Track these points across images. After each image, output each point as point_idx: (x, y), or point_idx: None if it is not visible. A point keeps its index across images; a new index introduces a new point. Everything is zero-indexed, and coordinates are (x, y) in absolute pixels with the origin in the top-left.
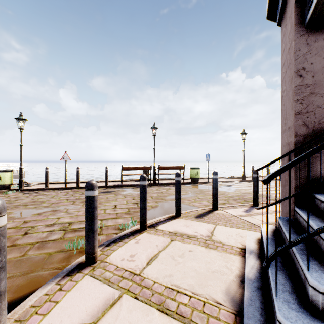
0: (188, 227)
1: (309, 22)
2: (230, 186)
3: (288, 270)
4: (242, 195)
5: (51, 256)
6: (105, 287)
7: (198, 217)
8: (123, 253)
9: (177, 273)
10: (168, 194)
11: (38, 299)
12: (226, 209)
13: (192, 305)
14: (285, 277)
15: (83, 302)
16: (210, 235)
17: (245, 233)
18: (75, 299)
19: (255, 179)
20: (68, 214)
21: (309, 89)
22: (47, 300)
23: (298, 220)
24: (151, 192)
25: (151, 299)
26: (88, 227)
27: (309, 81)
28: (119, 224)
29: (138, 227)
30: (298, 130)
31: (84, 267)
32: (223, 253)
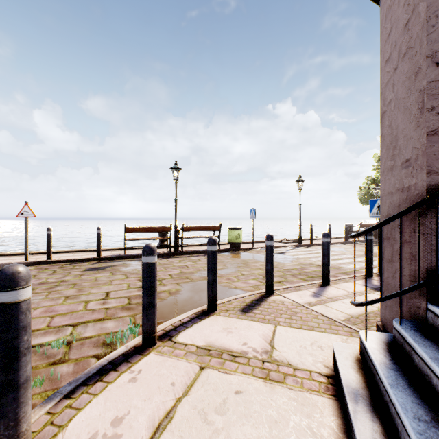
0: (230, 332)
1: None
2: (283, 254)
3: None
4: (302, 267)
5: None
6: None
7: (246, 312)
8: (98, 416)
9: None
10: (196, 269)
11: None
12: (286, 293)
13: None
14: None
15: None
16: (270, 349)
17: (325, 339)
18: None
19: (326, 245)
20: None
21: None
22: None
23: None
24: (171, 266)
25: None
26: (2, 378)
27: None
28: (107, 332)
29: (140, 339)
30: (434, 163)
31: None
32: (298, 393)
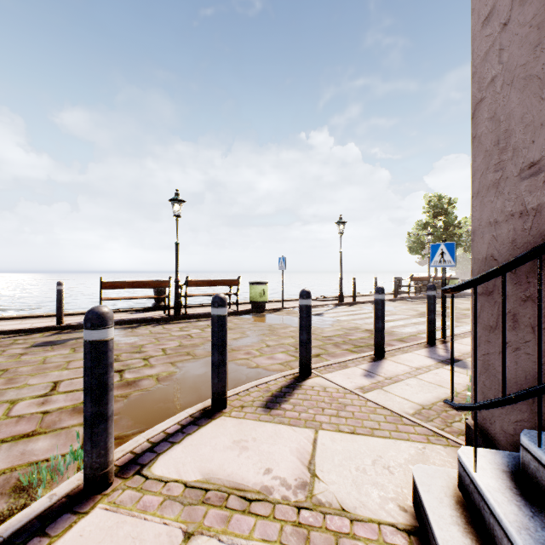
0: (245, 449)
1: None
2: (321, 315)
3: None
4: (346, 332)
5: None
6: None
7: (271, 407)
8: None
9: None
10: (203, 340)
11: None
12: (328, 372)
13: None
14: None
15: None
16: (309, 479)
17: (392, 450)
18: None
19: (380, 304)
20: None
21: None
22: None
23: None
24: (167, 335)
25: None
26: None
27: None
28: (31, 460)
29: (83, 477)
30: None
31: None
32: None
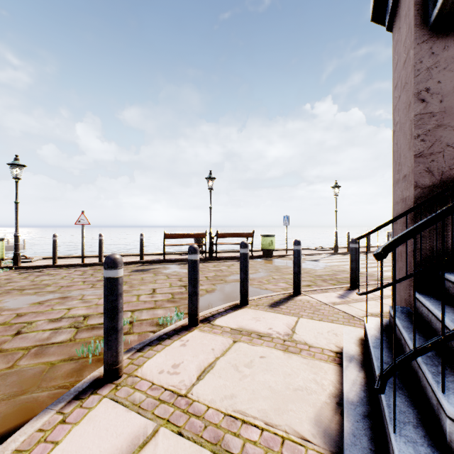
0: (259, 320)
1: (435, 20)
2: (317, 261)
3: (409, 389)
4: (334, 273)
5: (54, 368)
6: (132, 416)
7: (273, 307)
8: (162, 362)
9: (242, 392)
10: (230, 273)
11: (27, 439)
12: (313, 294)
13: (264, 443)
14: (405, 400)
15: (97, 443)
16: (291, 333)
17: (341, 329)
18: (85, 437)
19: (354, 251)
20: (84, 303)
21: (435, 119)
22: (42, 440)
23: (421, 311)
24: (206, 269)
25: (203, 435)
26: (109, 324)
27: (434, 107)
28: (159, 316)
29: (186, 321)
30: (419, 179)
31: (103, 385)
32: (309, 360)
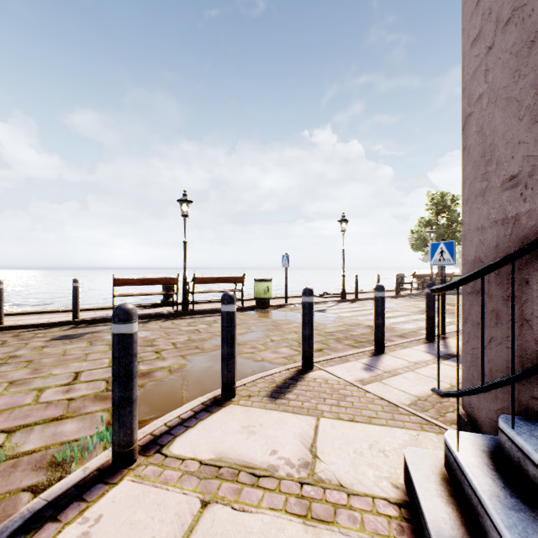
0: (253, 433)
1: None
2: (324, 311)
3: None
4: (348, 328)
5: None
6: None
7: (276, 397)
8: None
9: None
10: (211, 335)
11: None
12: (330, 366)
13: None
14: None
15: None
16: (311, 459)
17: (388, 436)
18: None
19: (380, 301)
20: None
21: None
22: None
23: None
24: (176, 330)
25: None
26: None
27: None
28: (63, 440)
29: (110, 454)
30: None
31: None
32: None
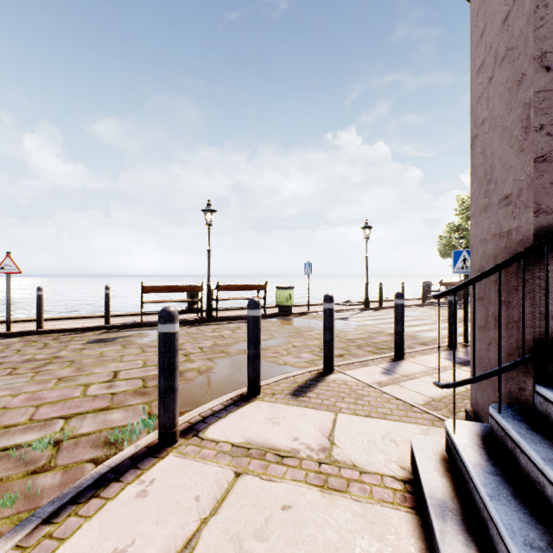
0: (277, 423)
1: None
2: (346, 319)
3: None
4: (370, 336)
5: None
6: None
7: (298, 395)
8: (88, 550)
9: None
10: (235, 340)
11: None
12: (349, 369)
13: None
14: None
15: None
16: (329, 445)
17: (400, 430)
18: None
19: (400, 309)
20: None
21: None
22: None
23: None
24: (202, 336)
25: None
26: None
27: None
28: (112, 426)
29: (156, 436)
30: (543, 199)
31: None
32: (365, 506)
